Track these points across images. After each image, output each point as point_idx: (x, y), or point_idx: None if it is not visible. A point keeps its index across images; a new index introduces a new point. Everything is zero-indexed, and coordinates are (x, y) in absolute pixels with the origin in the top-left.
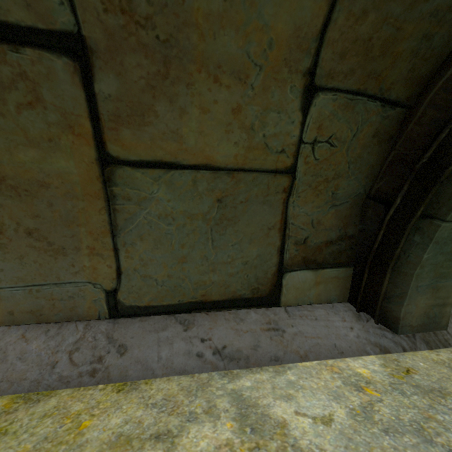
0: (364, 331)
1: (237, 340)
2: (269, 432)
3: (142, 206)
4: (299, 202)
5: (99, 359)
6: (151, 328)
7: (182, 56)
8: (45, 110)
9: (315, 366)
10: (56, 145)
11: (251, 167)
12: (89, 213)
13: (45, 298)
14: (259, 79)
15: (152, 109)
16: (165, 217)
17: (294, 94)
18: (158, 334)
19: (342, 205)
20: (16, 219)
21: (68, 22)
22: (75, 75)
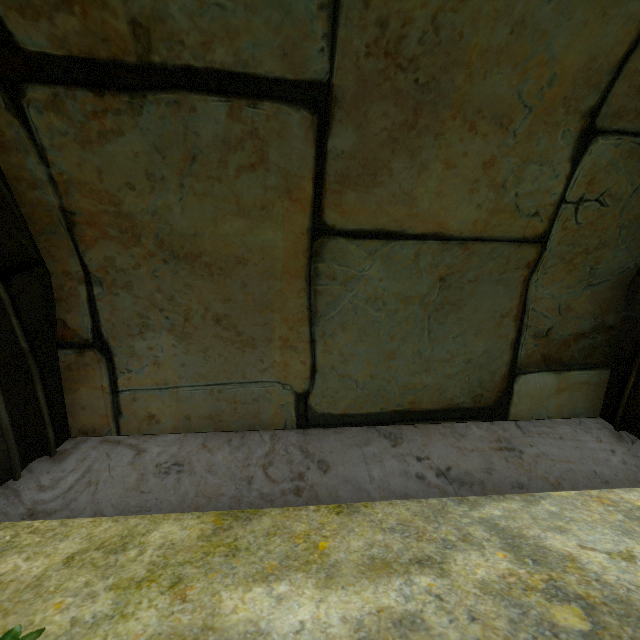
0: (632, 456)
1: (463, 460)
2: (557, 565)
3: (348, 287)
4: (543, 280)
5: (299, 475)
6: (351, 442)
7: (438, 101)
8: (266, 172)
9: (575, 496)
10: (268, 213)
11: (492, 235)
12: (286, 296)
13: (227, 400)
14: (525, 124)
15: (388, 167)
16: (374, 300)
17: (565, 140)
18: (361, 449)
19: (602, 284)
20: (205, 303)
21: (321, 70)
22: (309, 130)
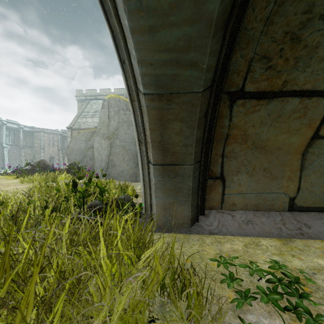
0: None
1: None
2: None
3: (318, 157)
4: None
5: (299, 228)
6: (314, 218)
7: None
8: (304, 119)
9: None
10: (298, 132)
11: None
12: (292, 161)
13: (262, 199)
14: None
15: None
16: None
17: None
18: (320, 221)
19: None
20: (261, 163)
21: None
22: None
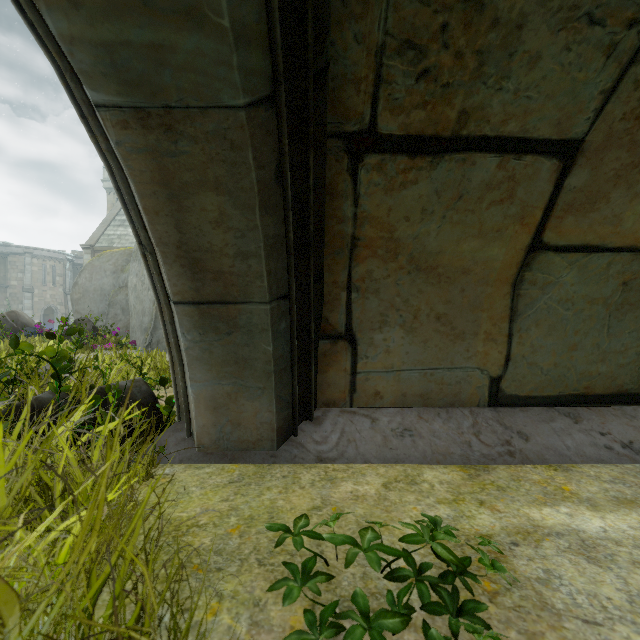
0: None
1: None
2: None
3: (544, 291)
4: None
5: (506, 442)
6: (538, 419)
7: None
8: (510, 205)
9: None
10: (500, 235)
11: None
12: (494, 299)
13: (435, 382)
14: None
15: (606, 197)
16: (565, 302)
17: None
18: (549, 424)
19: None
20: (430, 304)
21: (580, 132)
22: (554, 173)
